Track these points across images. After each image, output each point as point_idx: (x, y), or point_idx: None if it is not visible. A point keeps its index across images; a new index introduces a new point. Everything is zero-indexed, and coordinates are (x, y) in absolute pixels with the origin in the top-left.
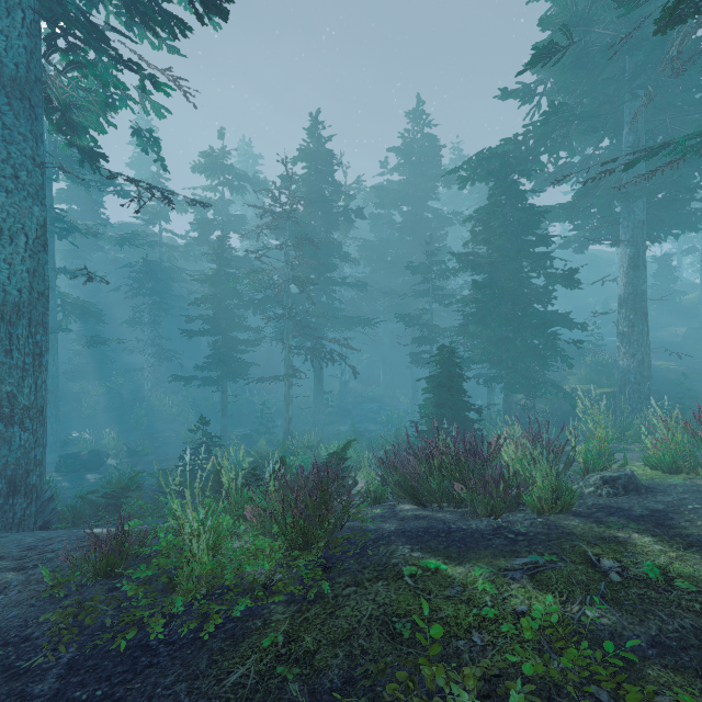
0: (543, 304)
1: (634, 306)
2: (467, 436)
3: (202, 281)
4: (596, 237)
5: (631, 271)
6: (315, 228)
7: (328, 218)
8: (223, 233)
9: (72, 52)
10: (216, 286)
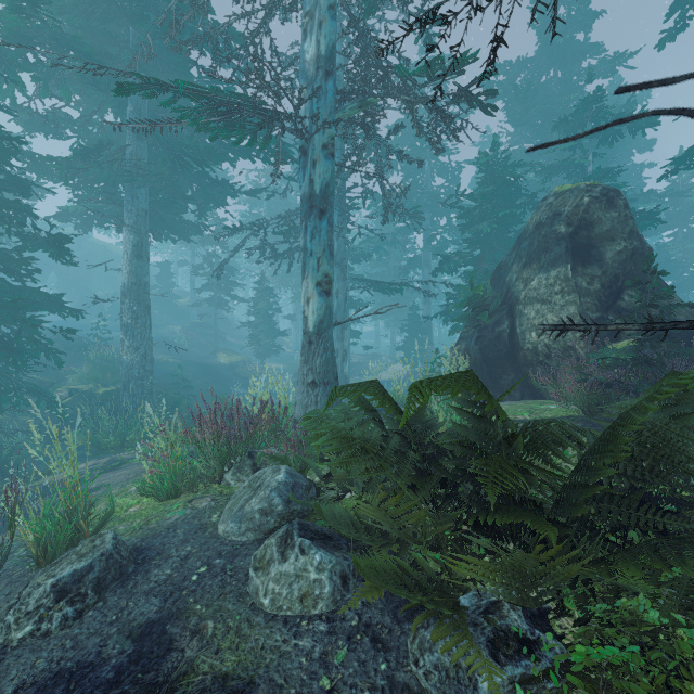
0: (20, 277)
1: (138, 297)
2: None
3: None
4: (101, 219)
5: (135, 259)
6: None
7: None
8: None
9: None
10: None
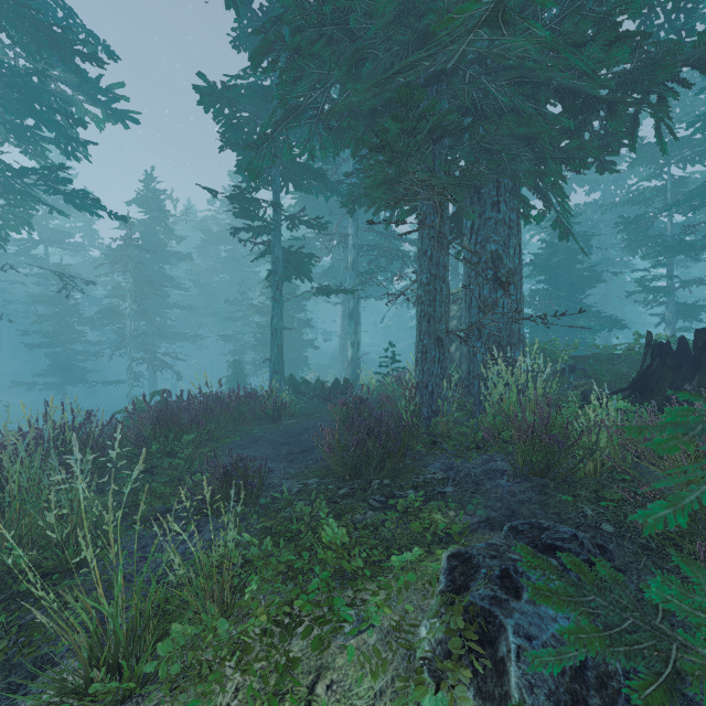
0: (299, 335)
1: (344, 337)
2: (232, 395)
3: (42, 301)
4: None
5: (343, 319)
6: (150, 262)
7: (162, 255)
8: (46, 247)
9: (7, 193)
10: (56, 306)
